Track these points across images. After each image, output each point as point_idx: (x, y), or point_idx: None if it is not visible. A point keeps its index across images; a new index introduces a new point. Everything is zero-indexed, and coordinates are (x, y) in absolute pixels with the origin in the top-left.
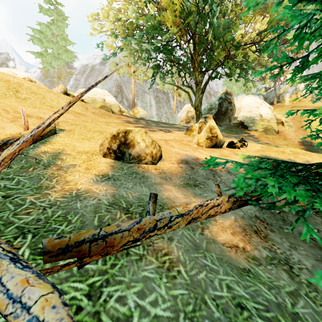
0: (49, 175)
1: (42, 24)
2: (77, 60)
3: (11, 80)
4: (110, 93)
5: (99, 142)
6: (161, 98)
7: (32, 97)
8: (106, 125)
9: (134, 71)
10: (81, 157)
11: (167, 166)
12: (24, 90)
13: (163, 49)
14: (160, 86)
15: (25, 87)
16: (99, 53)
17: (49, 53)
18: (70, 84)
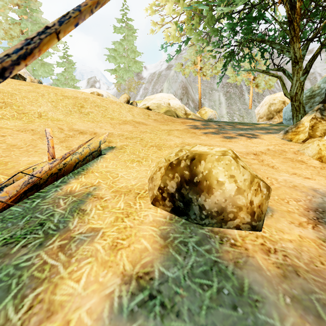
0: (32, 272)
1: (116, 43)
2: (146, 70)
3: (79, 96)
4: (176, 97)
5: (153, 166)
6: (233, 93)
7: (95, 111)
8: (167, 135)
9: (201, 68)
10: (115, 206)
11: (290, 238)
12: (88, 104)
13: (246, 17)
14: (232, 79)
15: (90, 101)
16: (165, 58)
17: (121, 68)
18: (140, 94)
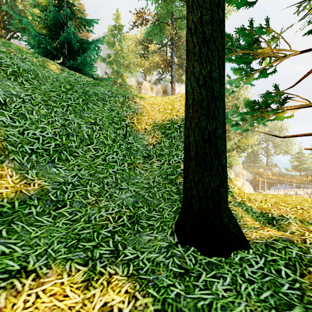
0: None
1: None
2: None
3: None
4: None
5: None
6: None
7: None
8: None
9: None
10: None
11: None
12: None
13: None
14: None
15: None
16: None
17: None
18: None
